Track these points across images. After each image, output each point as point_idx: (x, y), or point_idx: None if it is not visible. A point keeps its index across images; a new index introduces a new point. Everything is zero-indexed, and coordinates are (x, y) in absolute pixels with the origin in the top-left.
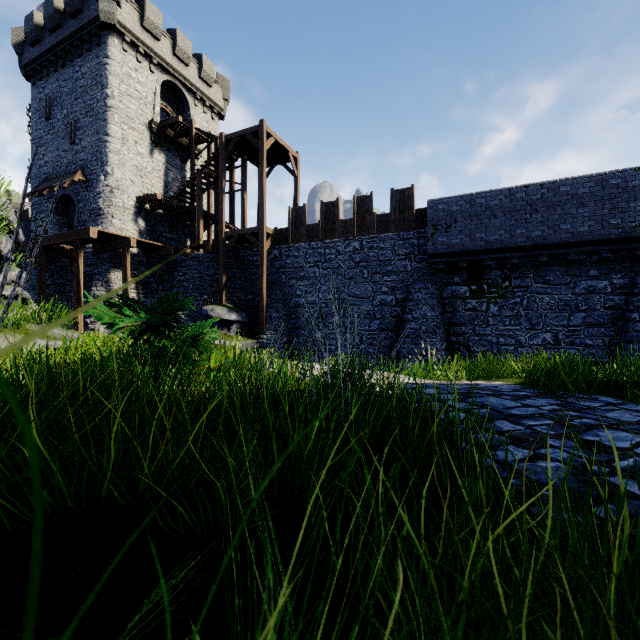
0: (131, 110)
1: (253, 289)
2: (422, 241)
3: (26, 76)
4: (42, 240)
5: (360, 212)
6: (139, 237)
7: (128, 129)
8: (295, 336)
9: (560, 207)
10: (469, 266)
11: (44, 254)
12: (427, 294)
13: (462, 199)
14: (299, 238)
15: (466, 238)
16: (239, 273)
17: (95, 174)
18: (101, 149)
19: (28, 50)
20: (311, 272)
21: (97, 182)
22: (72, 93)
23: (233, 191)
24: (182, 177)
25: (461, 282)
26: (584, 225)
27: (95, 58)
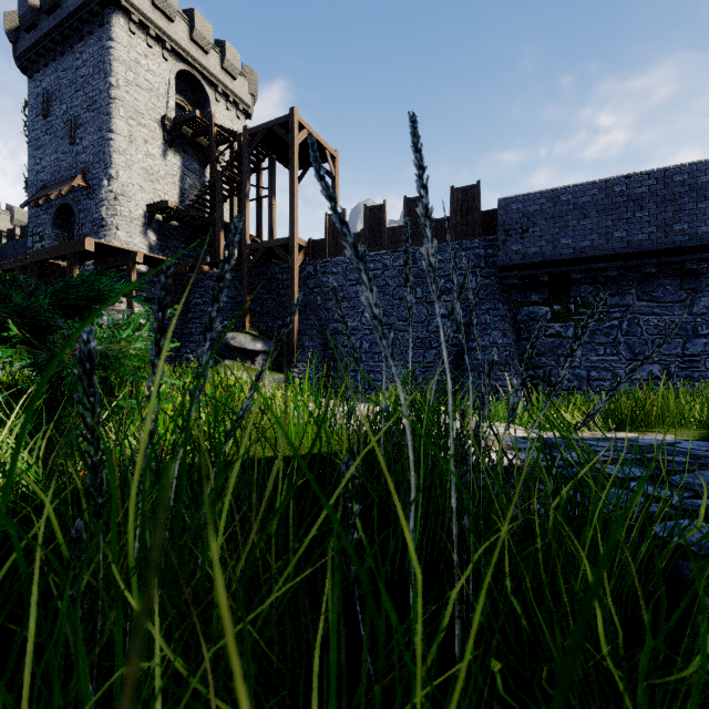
0: (140, 103)
1: (283, 313)
2: (490, 251)
3: (22, 68)
4: (32, 255)
5: (412, 217)
6: (149, 253)
7: (136, 125)
8: (333, 369)
9: (674, 202)
10: (551, 281)
11: (35, 272)
12: (497, 316)
13: (542, 196)
14: (338, 251)
15: (548, 245)
16: (266, 294)
17: (97, 178)
18: (104, 149)
19: (23, 37)
20: (352, 292)
21: (99, 188)
22: (72, 85)
23: (259, 197)
24: (201, 184)
25: (540, 301)
26: (707, 224)
27: (97, 42)
